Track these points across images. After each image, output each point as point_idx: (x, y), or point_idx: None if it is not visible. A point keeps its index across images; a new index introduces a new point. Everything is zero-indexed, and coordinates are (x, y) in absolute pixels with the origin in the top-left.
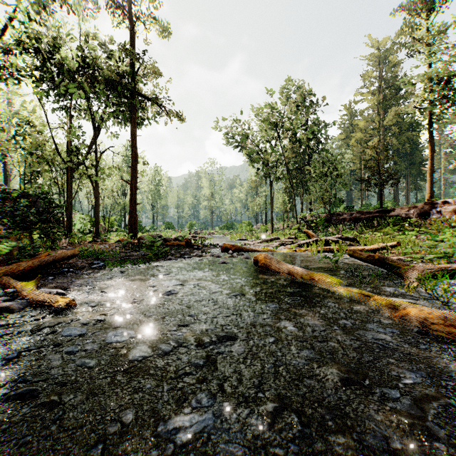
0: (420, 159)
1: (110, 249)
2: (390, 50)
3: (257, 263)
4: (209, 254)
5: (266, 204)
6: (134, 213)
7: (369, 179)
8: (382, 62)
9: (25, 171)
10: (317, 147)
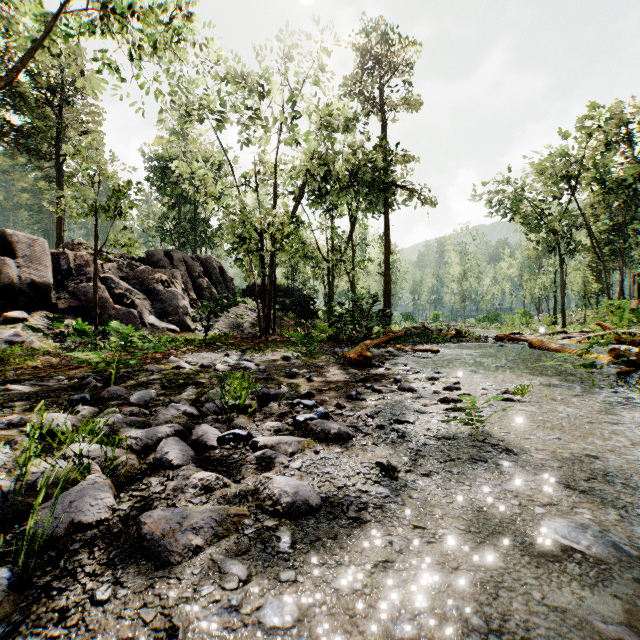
0: None
1: None
2: None
3: (531, 346)
4: (484, 342)
5: (556, 285)
6: (388, 305)
7: None
8: None
9: (291, 270)
10: None
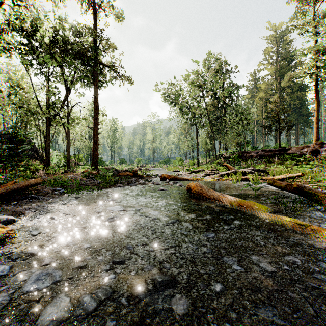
0: (306, 112)
1: (75, 178)
2: (286, 30)
3: (190, 190)
4: (150, 182)
5: (193, 145)
6: (95, 151)
7: (270, 126)
8: (279, 41)
9: (16, 120)
10: (231, 103)
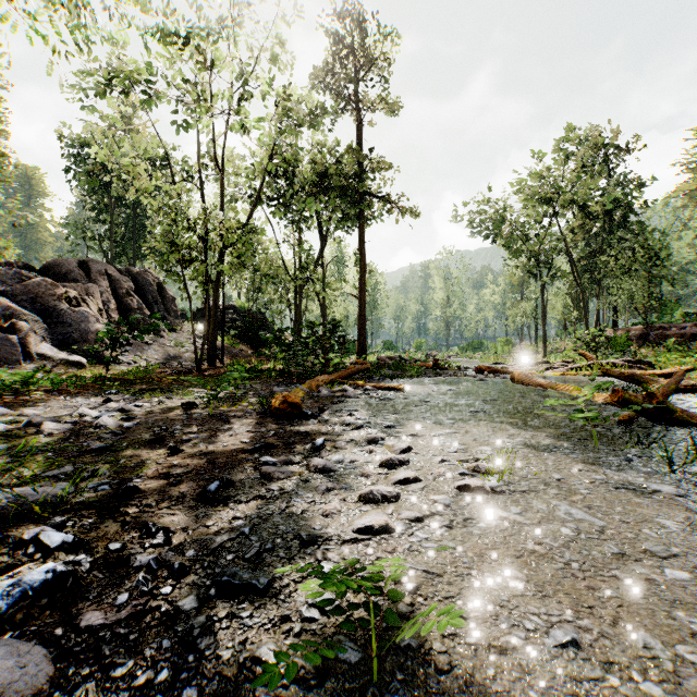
0: None
1: None
2: None
3: (514, 380)
4: (463, 374)
5: (537, 313)
6: (363, 332)
7: None
8: None
9: (253, 290)
10: (626, 221)
